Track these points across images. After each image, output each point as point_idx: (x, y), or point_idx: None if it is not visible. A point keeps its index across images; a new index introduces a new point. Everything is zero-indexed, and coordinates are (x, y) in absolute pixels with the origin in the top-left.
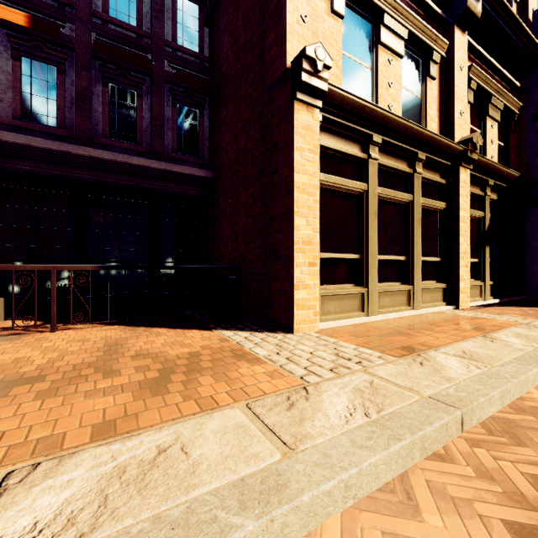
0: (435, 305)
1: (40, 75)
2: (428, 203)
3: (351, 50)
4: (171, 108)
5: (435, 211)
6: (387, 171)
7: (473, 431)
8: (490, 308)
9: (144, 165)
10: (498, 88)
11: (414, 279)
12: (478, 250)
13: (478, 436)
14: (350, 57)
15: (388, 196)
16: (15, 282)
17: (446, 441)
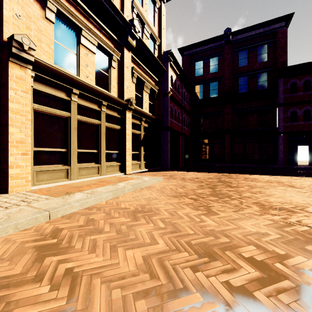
0: (114, 173)
1: None
2: (110, 125)
3: (62, 41)
4: None
5: (115, 129)
6: (86, 108)
7: (56, 219)
8: (143, 173)
9: None
10: (147, 79)
11: (101, 161)
12: (139, 148)
13: (55, 220)
14: (61, 45)
15: (86, 120)
16: None
17: (36, 224)
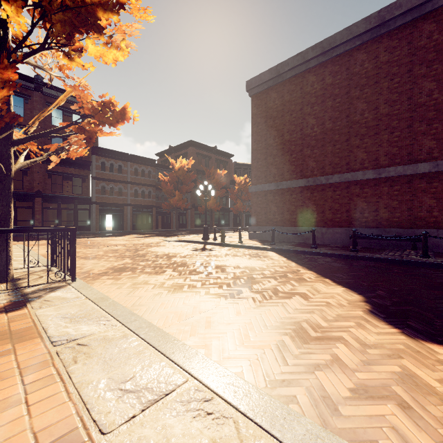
0: None
1: None
2: None
3: None
4: None
5: None
6: None
7: None
8: None
9: None
10: None
11: None
12: None
13: None
14: None
15: None
16: None
17: None
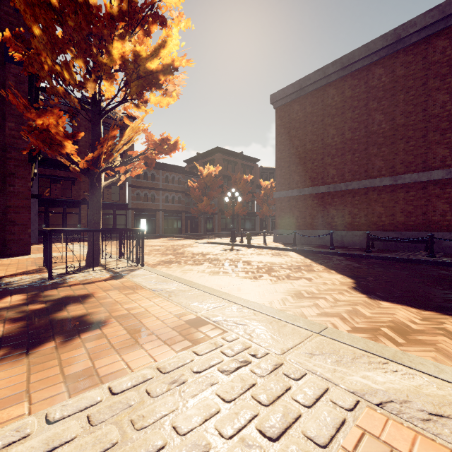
0: None
1: None
2: None
3: None
4: None
5: None
6: None
7: None
8: None
9: None
10: None
11: None
12: None
13: None
14: None
15: None
16: None
17: None
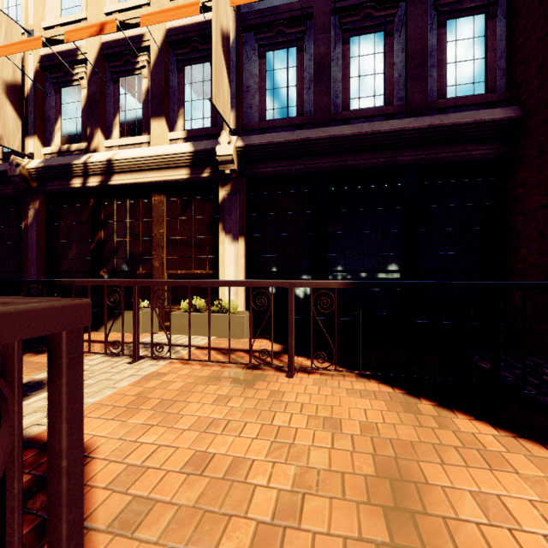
0: None
1: (281, 64)
2: None
3: None
4: (435, 32)
5: None
6: None
7: None
8: None
9: (397, 128)
10: None
11: None
12: None
13: None
14: None
15: None
16: (261, 294)
17: None
